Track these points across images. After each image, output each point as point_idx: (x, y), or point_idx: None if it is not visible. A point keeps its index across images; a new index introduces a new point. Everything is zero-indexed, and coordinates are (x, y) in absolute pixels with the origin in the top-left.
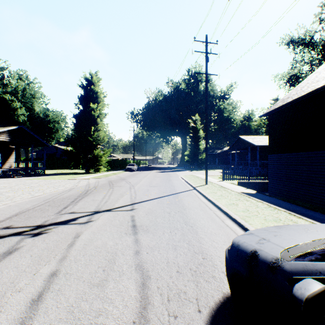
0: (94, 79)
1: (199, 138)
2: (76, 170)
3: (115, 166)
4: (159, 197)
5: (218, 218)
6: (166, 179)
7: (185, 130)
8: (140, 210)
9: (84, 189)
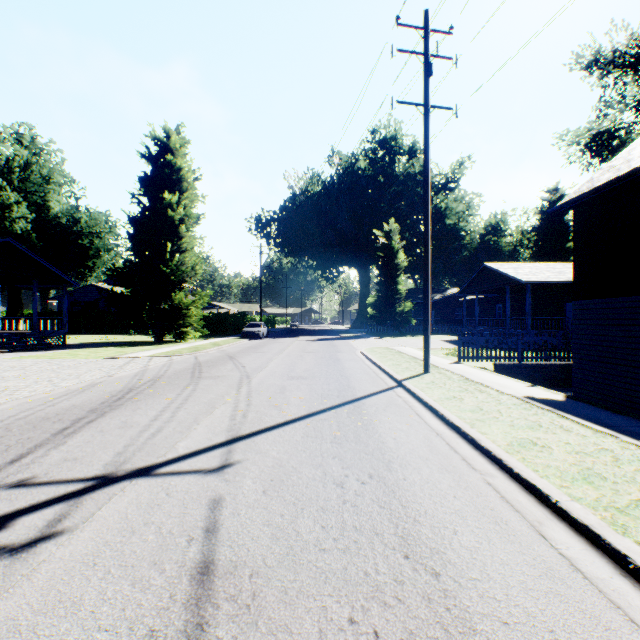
0: (173, 142)
1: (397, 270)
2: (139, 337)
3: (222, 327)
4: (310, 415)
5: (516, 515)
6: (329, 358)
7: (366, 253)
8: (249, 470)
9: (122, 385)
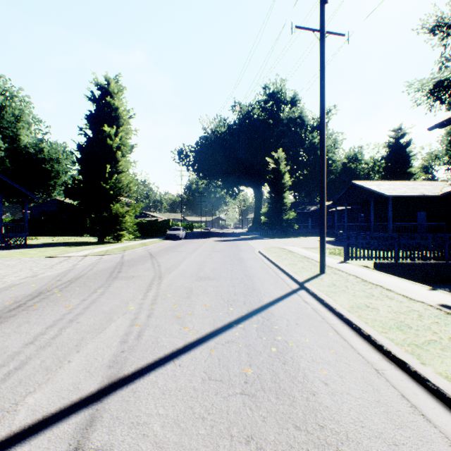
0: (112, 87)
1: (283, 188)
2: (89, 238)
3: (152, 231)
4: (214, 333)
5: None
6: (233, 256)
7: (259, 176)
8: None
9: (36, 288)
